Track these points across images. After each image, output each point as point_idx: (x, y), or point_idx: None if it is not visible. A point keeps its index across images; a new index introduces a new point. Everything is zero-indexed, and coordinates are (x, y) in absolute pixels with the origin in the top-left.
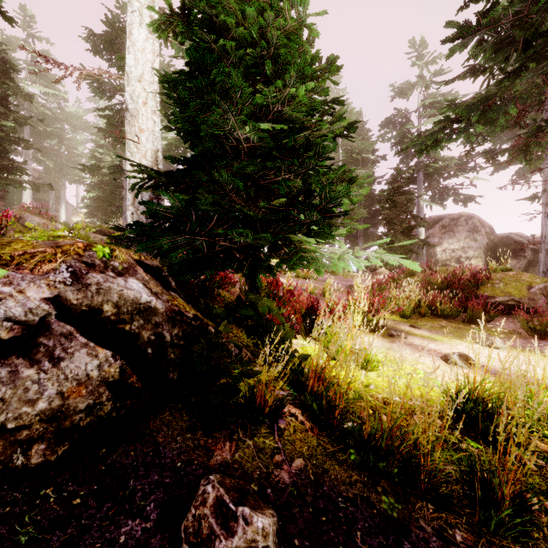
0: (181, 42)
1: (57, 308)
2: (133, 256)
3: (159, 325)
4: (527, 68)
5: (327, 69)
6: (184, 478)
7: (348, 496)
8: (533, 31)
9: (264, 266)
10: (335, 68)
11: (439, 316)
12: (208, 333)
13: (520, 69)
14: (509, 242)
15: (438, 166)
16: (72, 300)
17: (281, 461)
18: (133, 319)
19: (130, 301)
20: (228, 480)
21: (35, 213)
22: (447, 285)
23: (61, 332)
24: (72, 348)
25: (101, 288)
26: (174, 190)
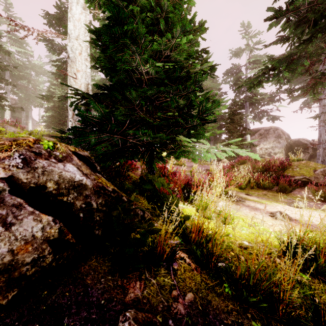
0: (104, 11)
1: (10, 185)
2: (70, 148)
3: (88, 197)
4: (315, 37)
5: (199, 29)
6: (106, 313)
7: (227, 322)
8: (319, 14)
9: (158, 156)
10: (204, 28)
11: (261, 188)
12: (122, 201)
13: (310, 38)
14: (299, 144)
15: (258, 98)
16: (22, 179)
17: (177, 295)
18: (69, 193)
19: (67, 180)
20: (140, 315)
21: (12, 125)
22: (265, 169)
23: (12, 203)
24: (21, 215)
25: (45, 170)
26: None
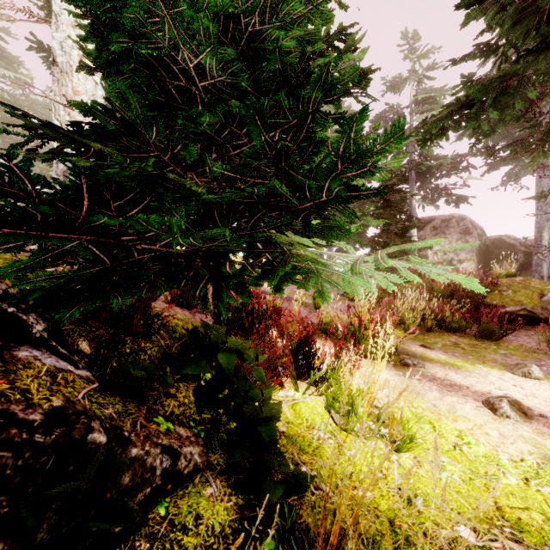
0: None
1: None
2: None
3: None
4: None
5: None
6: None
7: None
8: None
9: (230, 285)
10: None
11: (446, 329)
12: (87, 450)
13: (539, 46)
14: (501, 245)
15: (432, 164)
16: None
17: None
18: None
19: None
20: None
21: None
22: (450, 292)
23: None
24: None
25: None
26: (84, 158)
